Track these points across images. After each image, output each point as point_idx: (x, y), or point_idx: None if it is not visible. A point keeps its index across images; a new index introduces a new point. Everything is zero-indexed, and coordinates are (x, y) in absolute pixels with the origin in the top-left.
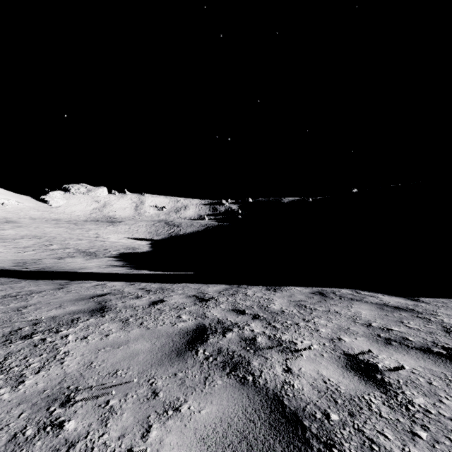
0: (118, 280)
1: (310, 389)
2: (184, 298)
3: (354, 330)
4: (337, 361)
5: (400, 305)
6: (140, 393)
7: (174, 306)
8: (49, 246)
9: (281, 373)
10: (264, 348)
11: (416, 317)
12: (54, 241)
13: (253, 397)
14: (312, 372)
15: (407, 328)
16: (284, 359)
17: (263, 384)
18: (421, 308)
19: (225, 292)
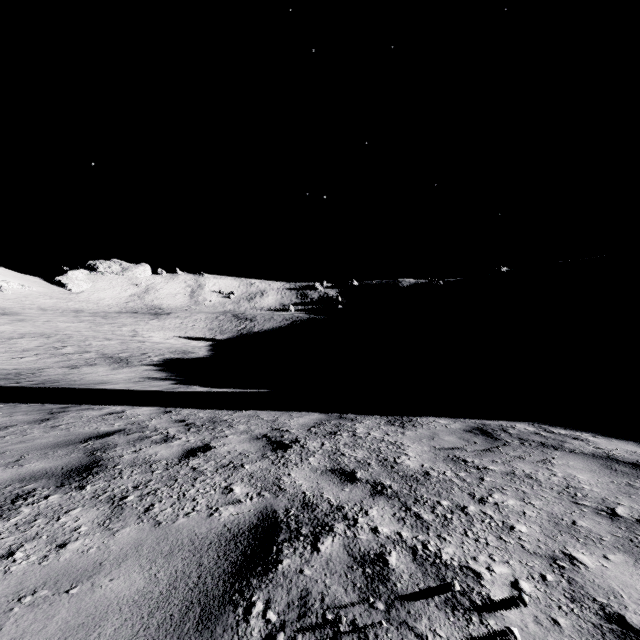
0: (148, 403)
1: None
2: (247, 441)
3: (589, 530)
4: None
5: None
6: None
7: (225, 460)
8: (61, 349)
9: None
10: (409, 594)
11: None
12: (68, 342)
13: None
14: None
15: None
16: None
17: None
18: None
19: (319, 429)
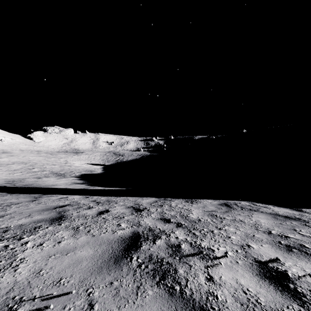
0: (77, 194)
1: (233, 301)
2: (124, 208)
3: (258, 238)
4: (251, 269)
5: (289, 215)
6: (77, 305)
7: (116, 215)
8: (32, 169)
9: (204, 282)
10: (187, 255)
11: (304, 225)
12: (35, 166)
13: (181, 310)
14: (231, 281)
15: (301, 236)
16: (205, 266)
17: (190, 295)
18: (306, 217)
19: (155, 204)
